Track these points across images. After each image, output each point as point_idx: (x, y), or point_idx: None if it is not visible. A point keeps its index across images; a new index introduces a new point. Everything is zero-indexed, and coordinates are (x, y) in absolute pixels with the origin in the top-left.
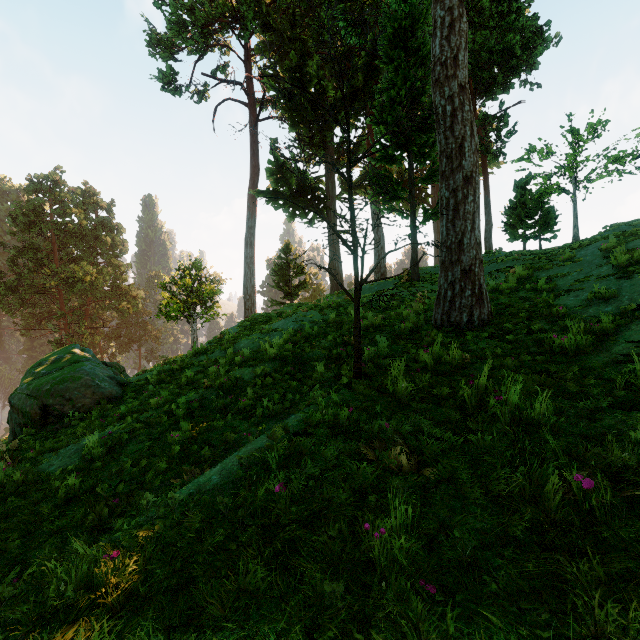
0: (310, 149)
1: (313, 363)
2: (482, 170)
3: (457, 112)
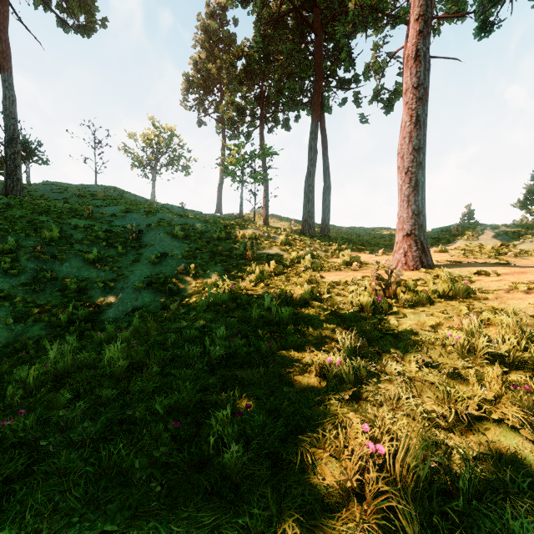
0: None
1: None
2: None
3: (16, 130)
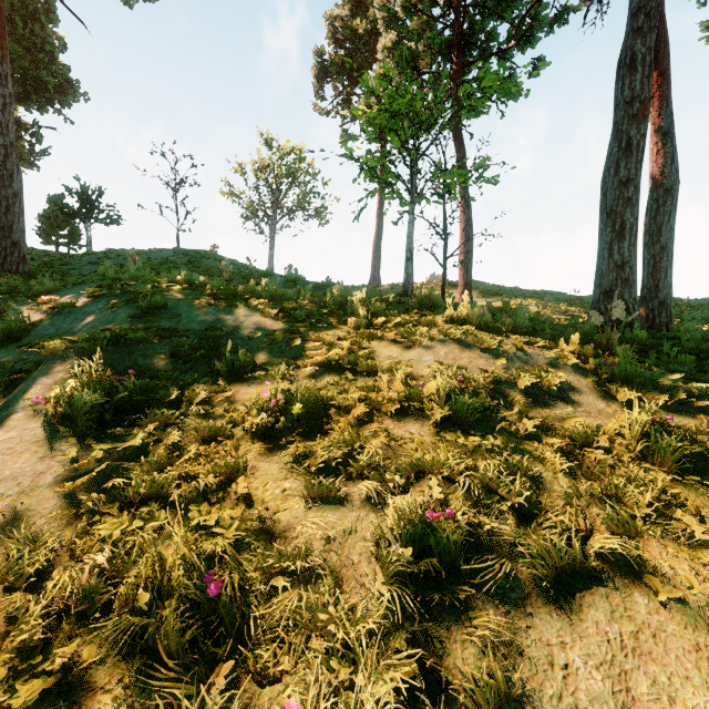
0: None
1: None
2: None
3: (9, 156)
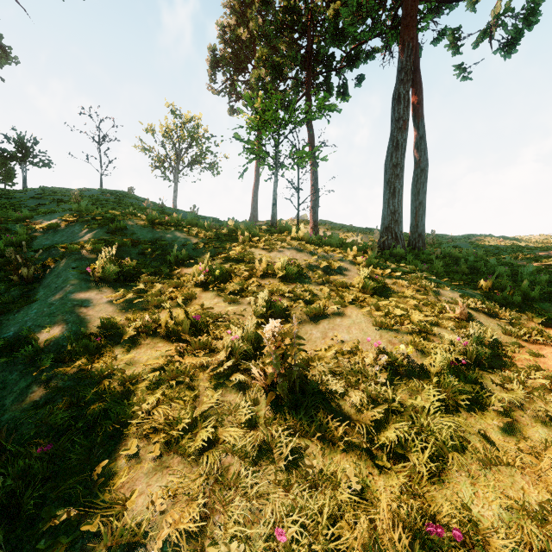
0: None
1: None
2: None
3: None
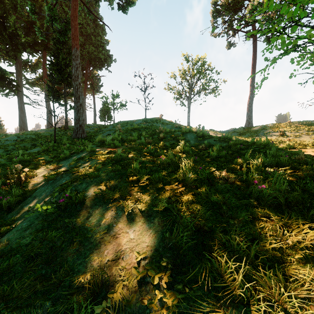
0: (4, 55)
1: (37, 144)
2: (93, 94)
3: (78, 89)
